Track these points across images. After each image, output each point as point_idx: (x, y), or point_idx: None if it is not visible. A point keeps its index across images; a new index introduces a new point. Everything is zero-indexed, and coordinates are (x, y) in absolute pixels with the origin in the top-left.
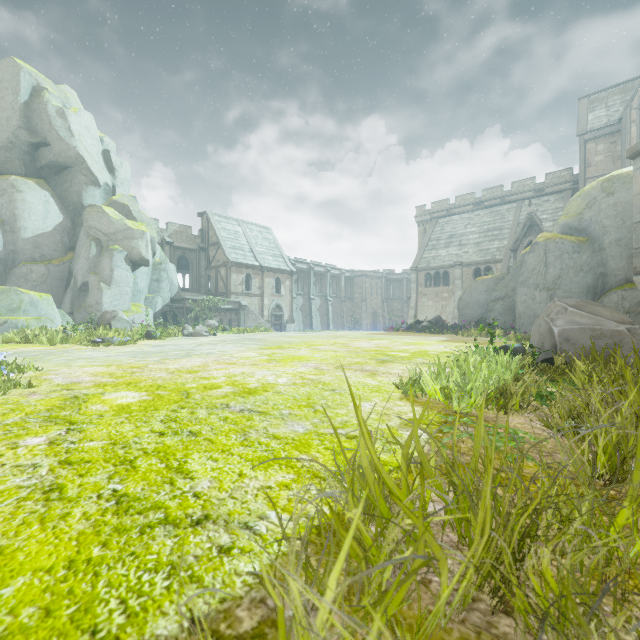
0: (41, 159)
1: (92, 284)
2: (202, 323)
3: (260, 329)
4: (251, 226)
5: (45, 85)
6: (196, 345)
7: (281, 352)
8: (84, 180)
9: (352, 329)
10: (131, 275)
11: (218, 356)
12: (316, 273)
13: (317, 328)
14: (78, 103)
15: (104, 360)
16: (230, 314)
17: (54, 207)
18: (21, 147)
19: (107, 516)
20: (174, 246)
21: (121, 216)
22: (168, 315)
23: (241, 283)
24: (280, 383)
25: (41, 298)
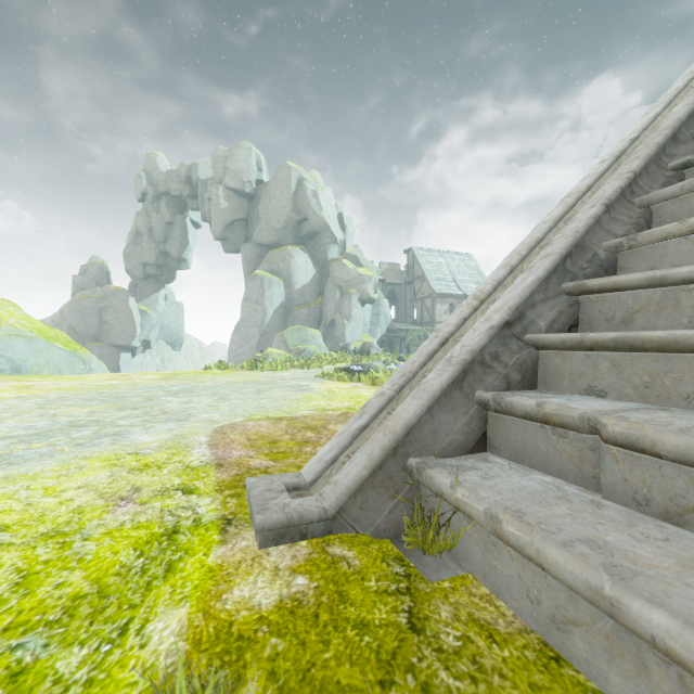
0: (303, 231)
1: (338, 321)
2: (413, 350)
3: None
4: (452, 255)
5: (304, 176)
6: None
7: None
8: (328, 241)
9: None
10: (362, 312)
11: None
12: None
13: None
14: (321, 181)
15: None
16: None
17: (310, 264)
18: (292, 225)
19: None
20: (385, 283)
21: (353, 265)
22: (385, 343)
23: (445, 312)
24: None
25: (316, 333)
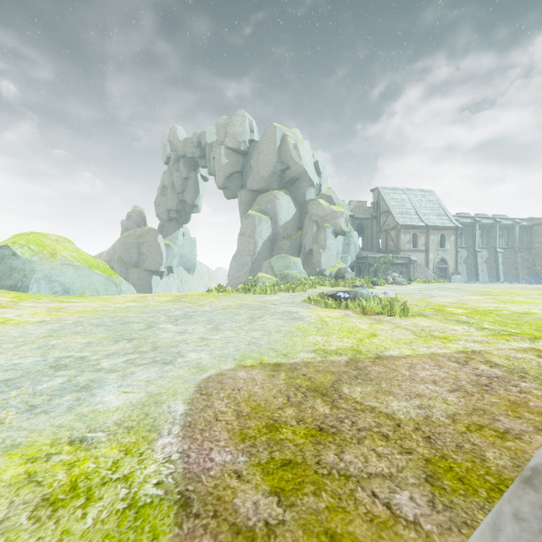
0: (285, 177)
1: (315, 250)
2: (380, 275)
3: (439, 280)
4: (414, 192)
5: (287, 133)
6: (418, 290)
7: (500, 298)
8: (306, 185)
9: (530, 282)
10: (335, 242)
11: (455, 297)
12: (482, 226)
13: (483, 280)
14: (300, 136)
15: (391, 296)
16: (401, 267)
17: (292, 205)
18: (277, 173)
19: (537, 330)
20: (354, 218)
21: (327, 204)
22: (355, 269)
23: (408, 242)
24: (537, 312)
25: (297, 260)
